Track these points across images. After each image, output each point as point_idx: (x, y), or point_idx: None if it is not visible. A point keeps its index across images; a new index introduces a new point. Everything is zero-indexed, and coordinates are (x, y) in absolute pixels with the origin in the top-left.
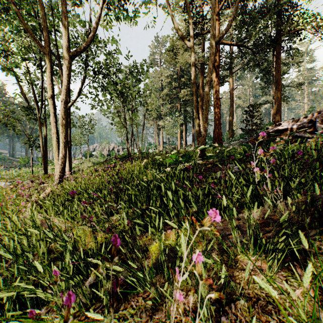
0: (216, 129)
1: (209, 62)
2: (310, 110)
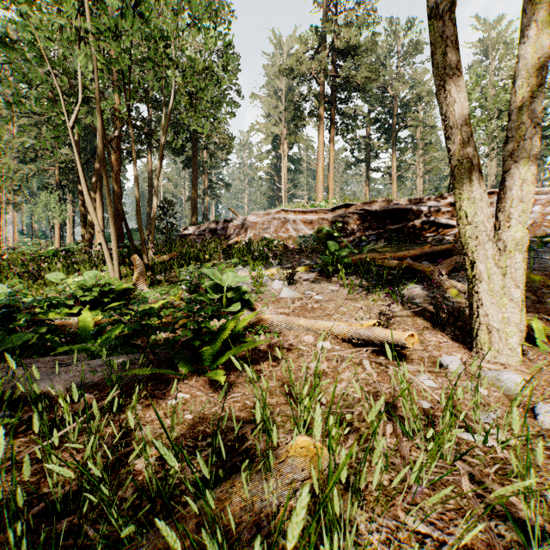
0: (117, 225)
1: (97, 162)
2: (216, 218)
